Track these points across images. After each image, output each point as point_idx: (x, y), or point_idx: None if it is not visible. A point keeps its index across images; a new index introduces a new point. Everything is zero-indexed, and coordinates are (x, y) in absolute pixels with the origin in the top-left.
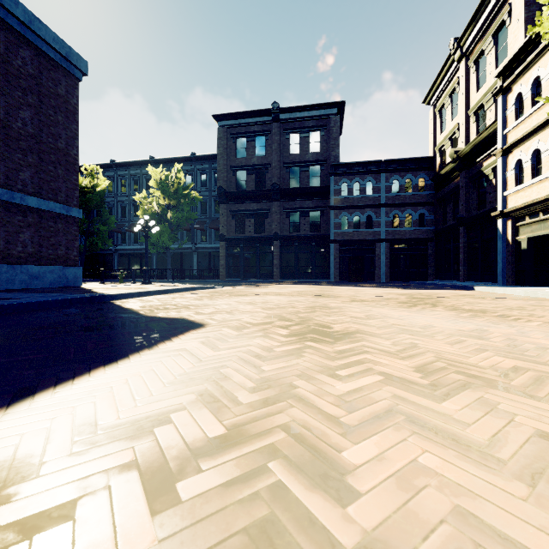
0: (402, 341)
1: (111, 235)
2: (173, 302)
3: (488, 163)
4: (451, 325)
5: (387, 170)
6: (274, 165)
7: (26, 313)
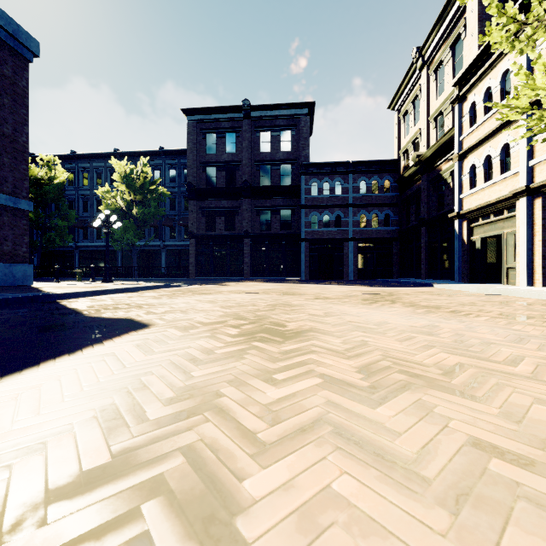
0: (353, 339)
1: (72, 231)
2: (128, 301)
3: (446, 167)
4: (405, 321)
5: (355, 171)
6: (244, 163)
7: None
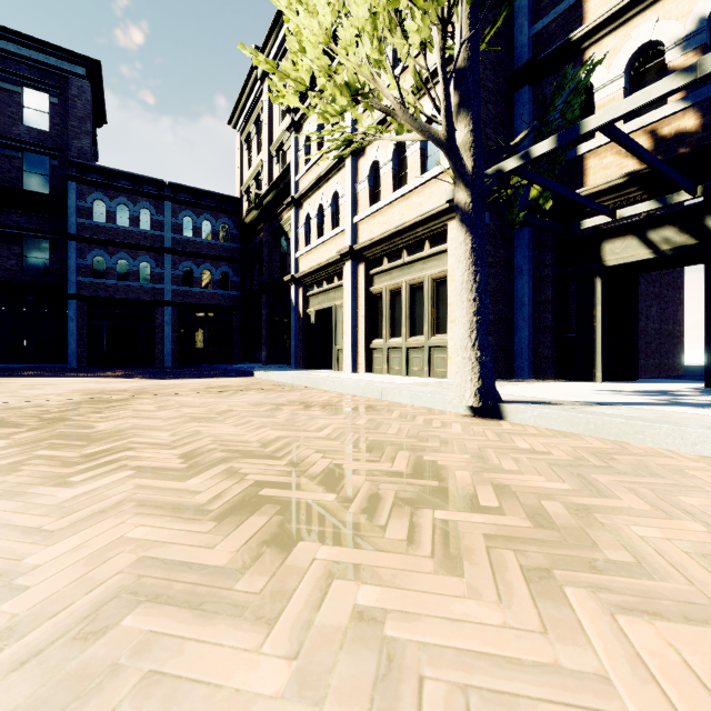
0: None
1: None
2: None
3: (287, 216)
4: None
5: (175, 199)
6: None
7: None
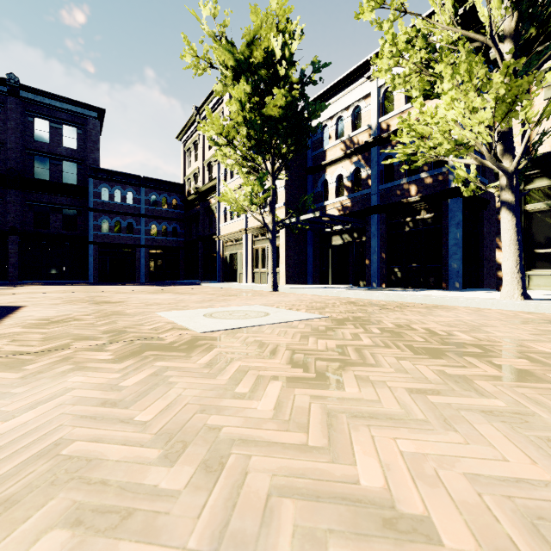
0: (144, 301)
1: None
2: None
3: (214, 202)
4: (168, 297)
5: (147, 185)
6: (10, 147)
7: None
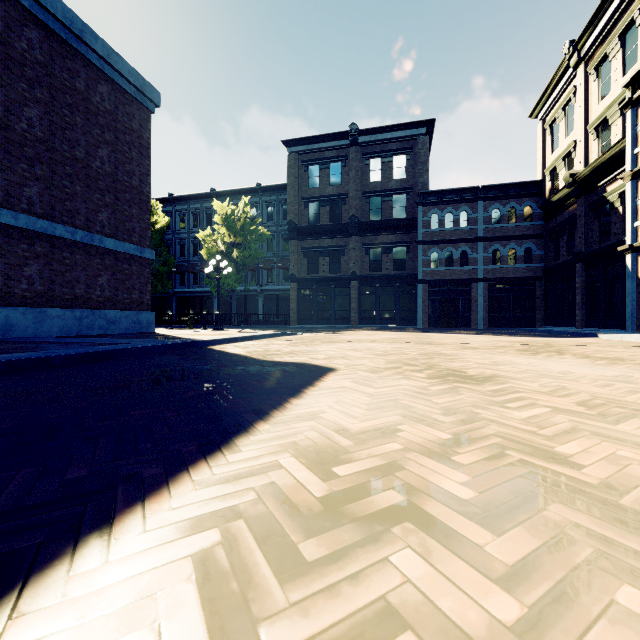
0: (548, 384)
1: (169, 276)
2: (272, 348)
3: (613, 188)
4: (591, 371)
5: (485, 197)
6: (351, 196)
7: (145, 357)
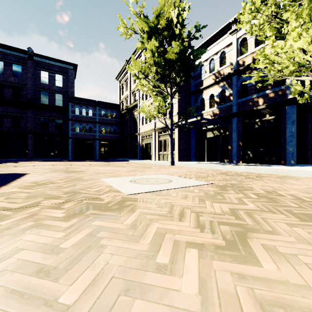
0: (95, 171)
1: None
2: None
3: (136, 114)
4: (109, 168)
5: (99, 106)
6: (29, 87)
7: None
